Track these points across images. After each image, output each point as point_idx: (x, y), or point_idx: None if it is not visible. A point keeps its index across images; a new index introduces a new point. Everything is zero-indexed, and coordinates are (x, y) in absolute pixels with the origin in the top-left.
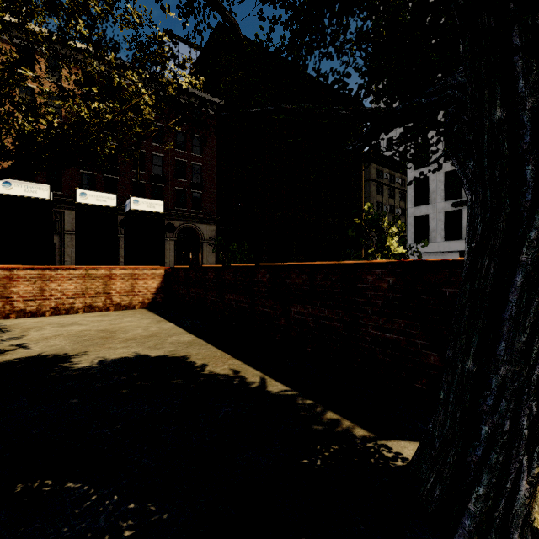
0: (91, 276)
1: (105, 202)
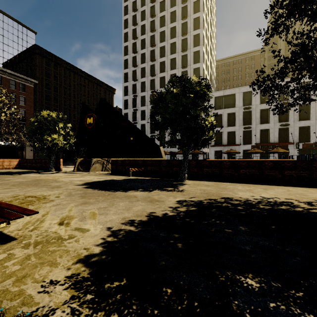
0: None
1: (1, 143)
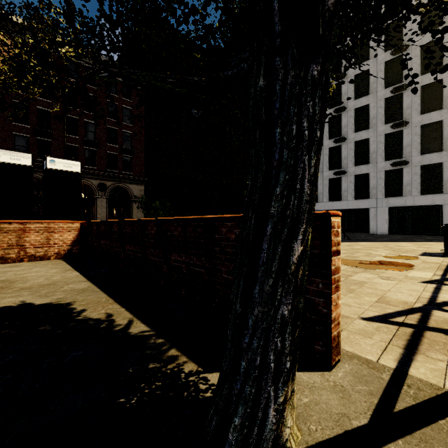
0: (3, 230)
1: (20, 161)
